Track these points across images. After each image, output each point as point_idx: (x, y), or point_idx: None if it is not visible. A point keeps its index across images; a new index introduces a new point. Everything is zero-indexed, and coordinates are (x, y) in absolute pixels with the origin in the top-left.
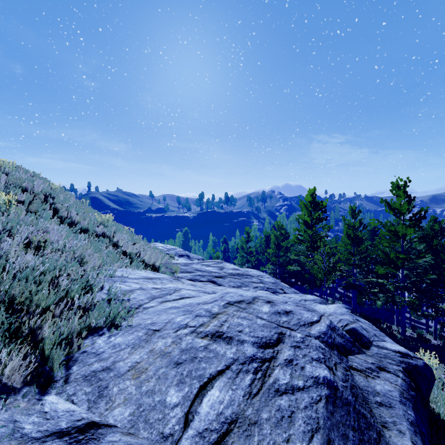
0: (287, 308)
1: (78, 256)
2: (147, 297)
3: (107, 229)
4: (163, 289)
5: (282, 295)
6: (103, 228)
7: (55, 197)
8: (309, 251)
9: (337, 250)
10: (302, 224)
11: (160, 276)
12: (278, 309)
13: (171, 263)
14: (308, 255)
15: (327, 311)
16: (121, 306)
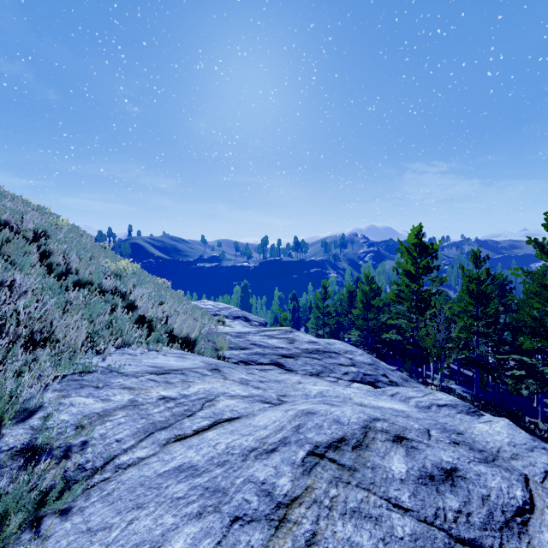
0: (443, 458)
1: (37, 330)
2: (136, 429)
3: (121, 281)
4: (180, 400)
5: (391, 389)
6: (116, 280)
7: (51, 235)
8: (413, 313)
9: (453, 312)
10: (401, 275)
11: (187, 363)
12: (425, 462)
13: (216, 334)
14: (410, 318)
15: (500, 441)
16: (57, 467)
